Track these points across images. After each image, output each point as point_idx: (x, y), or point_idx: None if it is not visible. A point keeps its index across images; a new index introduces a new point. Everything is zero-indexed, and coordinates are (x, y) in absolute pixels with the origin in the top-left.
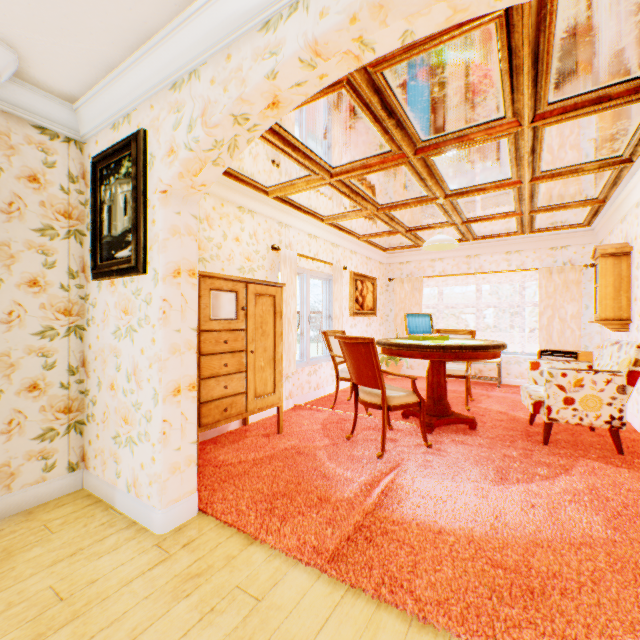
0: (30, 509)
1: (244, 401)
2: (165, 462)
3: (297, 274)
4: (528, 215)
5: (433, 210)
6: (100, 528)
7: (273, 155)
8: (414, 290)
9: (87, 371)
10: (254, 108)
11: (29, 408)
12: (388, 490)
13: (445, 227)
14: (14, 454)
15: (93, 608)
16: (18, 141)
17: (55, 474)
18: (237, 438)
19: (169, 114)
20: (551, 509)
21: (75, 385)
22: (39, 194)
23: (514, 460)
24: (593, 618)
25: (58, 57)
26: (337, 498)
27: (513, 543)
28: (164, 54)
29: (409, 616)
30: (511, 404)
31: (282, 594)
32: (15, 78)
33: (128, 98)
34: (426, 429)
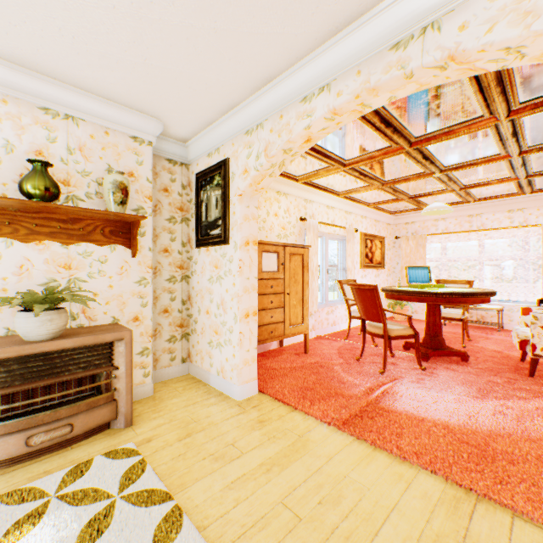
0: (165, 381)
1: (283, 327)
2: (241, 357)
3: (318, 237)
4: (525, 179)
5: (431, 181)
6: (204, 394)
7: (302, 157)
8: (418, 246)
9: (191, 303)
10: (296, 144)
11: (164, 323)
12: (386, 393)
13: (444, 193)
14: (157, 348)
15: (211, 427)
16: (159, 170)
17: (175, 363)
18: (277, 354)
19: (244, 149)
20: (519, 417)
21: (185, 311)
22: (168, 198)
23: (497, 385)
24: (528, 475)
25: (183, 122)
26: (348, 394)
27: (479, 432)
28: (242, 115)
29: (394, 456)
30: (508, 345)
31: (313, 436)
32: (159, 135)
33: (219, 139)
34: (422, 358)
